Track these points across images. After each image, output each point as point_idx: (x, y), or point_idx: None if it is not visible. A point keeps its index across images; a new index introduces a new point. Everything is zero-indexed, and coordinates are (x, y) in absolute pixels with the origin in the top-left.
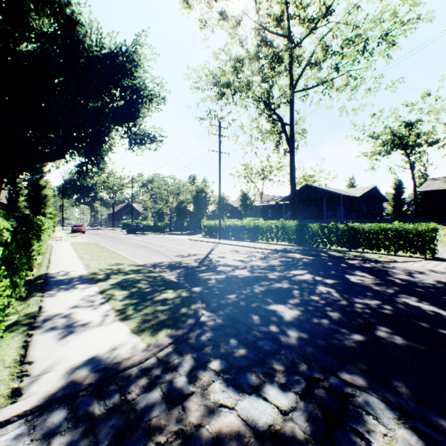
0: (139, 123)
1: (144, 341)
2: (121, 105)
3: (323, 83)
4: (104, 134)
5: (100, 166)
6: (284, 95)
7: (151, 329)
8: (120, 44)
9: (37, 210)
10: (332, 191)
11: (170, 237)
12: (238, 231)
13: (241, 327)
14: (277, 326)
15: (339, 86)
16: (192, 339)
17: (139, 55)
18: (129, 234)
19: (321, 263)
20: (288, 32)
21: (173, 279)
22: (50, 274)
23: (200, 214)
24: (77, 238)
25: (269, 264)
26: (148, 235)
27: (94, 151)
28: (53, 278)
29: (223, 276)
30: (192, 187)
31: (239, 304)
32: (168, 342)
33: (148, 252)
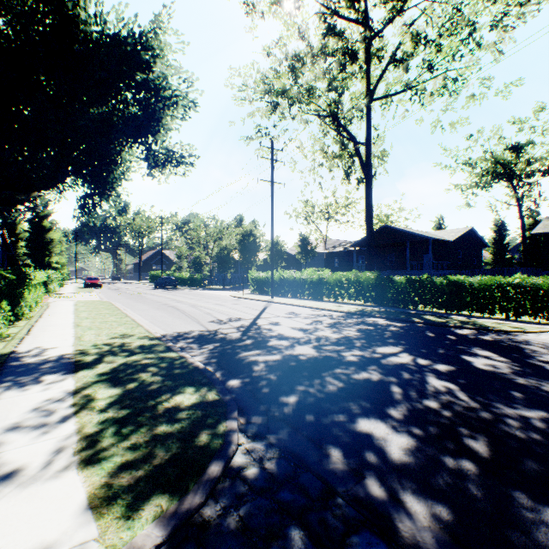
0: (160, 138)
1: (103, 541)
2: (135, 112)
3: (410, 88)
4: (113, 153)
5: (110, 199)
6: (358, 106)
7: (129, 497)
8: (129, 20)
9: (41, 259)
10: (418, 233)
11: (208, 293)
12: (297, 285)
13: (311, 485)
14: (380, 481)
15: (434, 90)
16: (210, 525)
17: (158, 40)
18: (156, 289)
19: (418, 333)
20: (364, 17)
21: (199, 363)
22: (16, 353)
23: (247, 264)
24: (87, 295)
25: (343, 335)
26: (181, 290)
27: (102, 178)
28: (15, 361)
29: (276, 357)
30: (238, 229)
31: (304, 420)
32: (154, 544)
33: (174, 316)
